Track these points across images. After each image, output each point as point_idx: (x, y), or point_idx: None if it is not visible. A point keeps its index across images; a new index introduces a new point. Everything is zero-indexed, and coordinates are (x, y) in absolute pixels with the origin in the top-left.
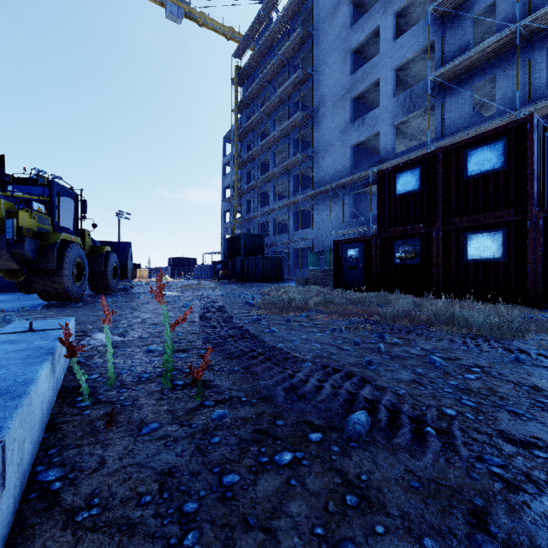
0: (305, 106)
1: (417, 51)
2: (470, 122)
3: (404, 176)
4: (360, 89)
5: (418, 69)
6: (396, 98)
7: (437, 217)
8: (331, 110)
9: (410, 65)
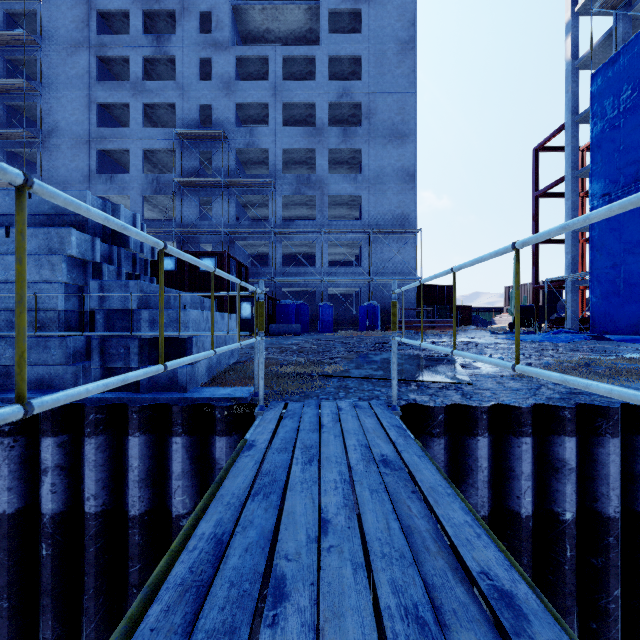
0: (20, 113)
1: (163, 149)
2: (199, 220)
3: (166, 260)
4: (108, 147)
5: (162, 156)
6: (145, 175)
7: (186, 289)
8: (71, 147)
9: (156, 151)
